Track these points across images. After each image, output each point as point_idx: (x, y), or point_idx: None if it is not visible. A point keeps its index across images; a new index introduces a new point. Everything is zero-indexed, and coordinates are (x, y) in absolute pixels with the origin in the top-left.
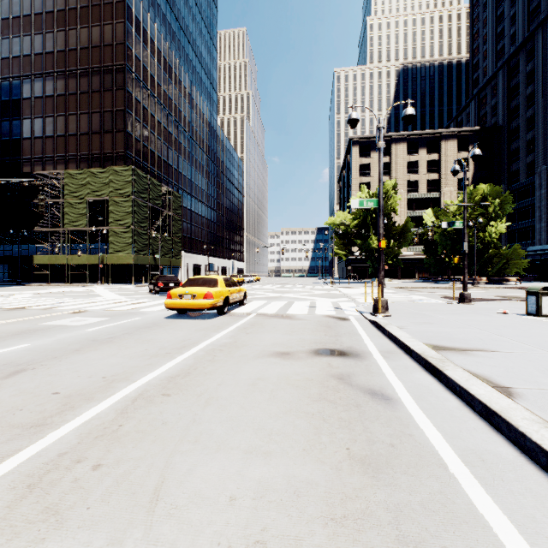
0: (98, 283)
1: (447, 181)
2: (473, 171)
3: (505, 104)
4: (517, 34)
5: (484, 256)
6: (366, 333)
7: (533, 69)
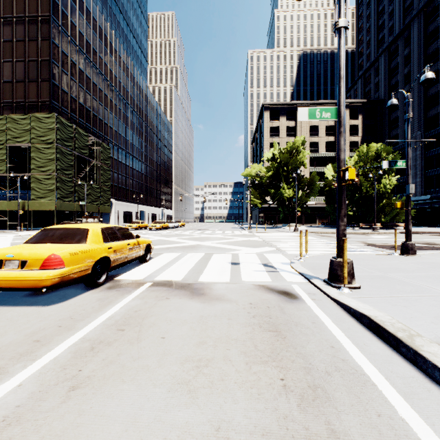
0: (18, 230)
1: None
2: (361, 136)
3: (386, 81)
4: (394, 27)
5: (378, 205)
6: (377, 366)
7: (410, 53)
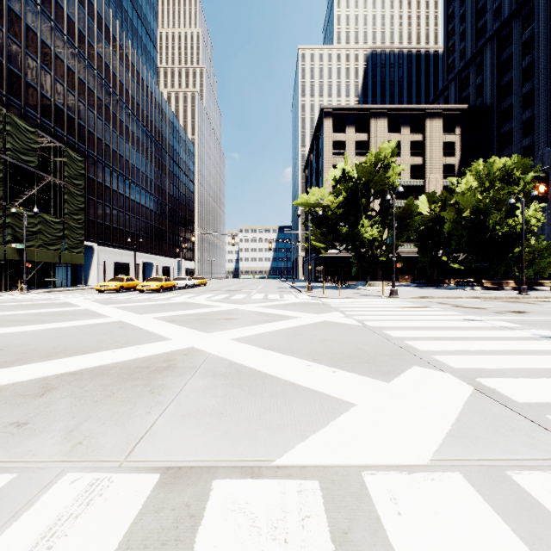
0: None
1: (432, 166)
2: (459, 157)
3: (495, 80)
4: (503, 7)
5: (512, 251)
6: None
7: (531, 37)
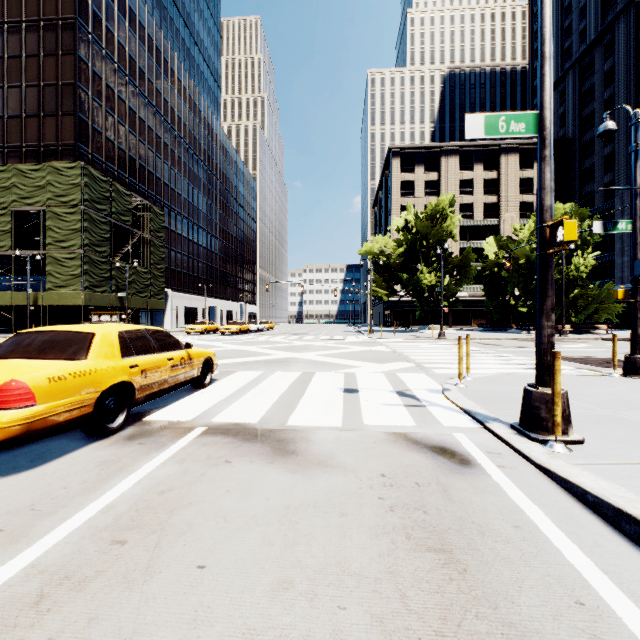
0: None
1: (507, 204)
2: None
3: (576, 111)
4: (588, 29)
5: (567, 296)
6: None
7: (613, 68)
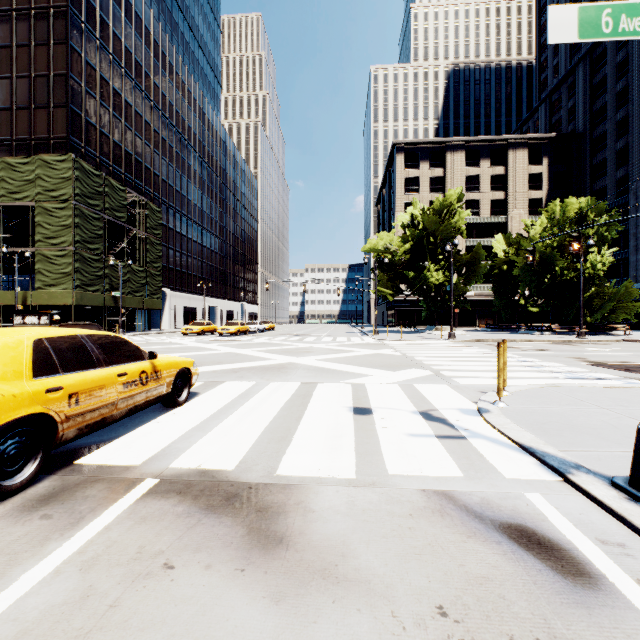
0: None
1: (515, 201)
2: (547, 190)
3: (587, 105)
4: None
5: (583, 295)
6: None
7: (626, 59)
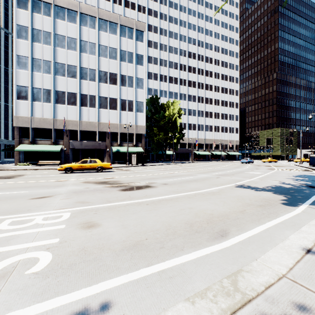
0: None
1: None
2: None
3: None
4: None
5: None
6: None
7: None
